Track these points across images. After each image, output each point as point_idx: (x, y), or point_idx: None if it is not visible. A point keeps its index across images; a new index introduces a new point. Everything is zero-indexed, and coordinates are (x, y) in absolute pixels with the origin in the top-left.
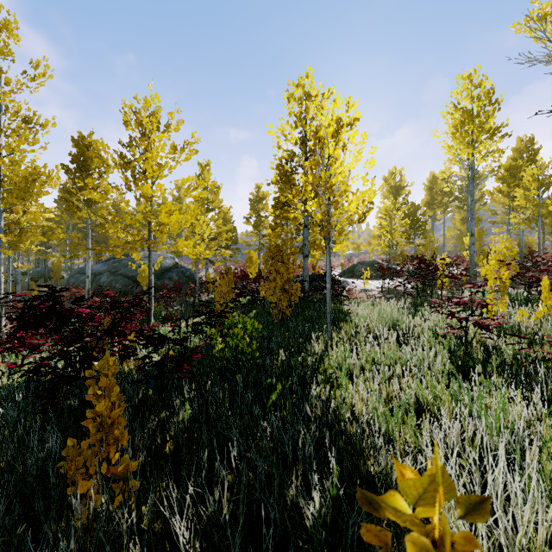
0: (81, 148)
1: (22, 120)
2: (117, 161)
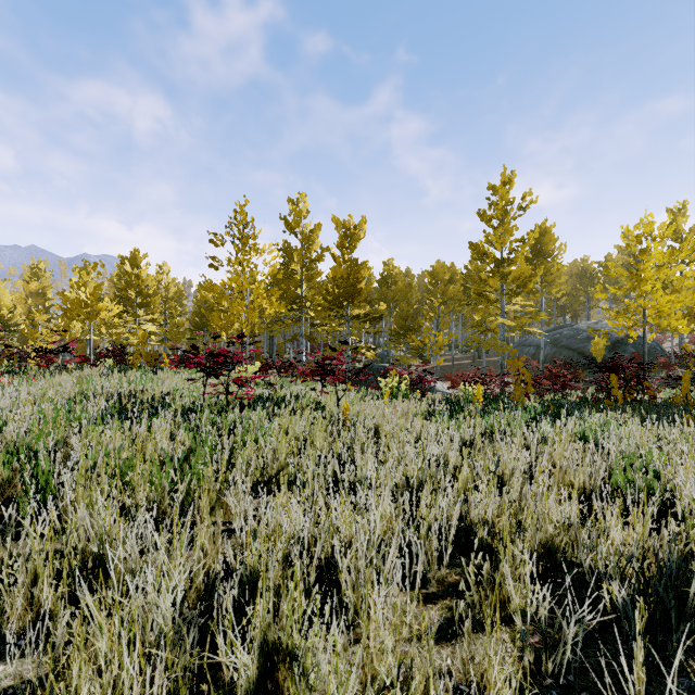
0: (539, 239)
1: (519, 241)
2: (620, 272)
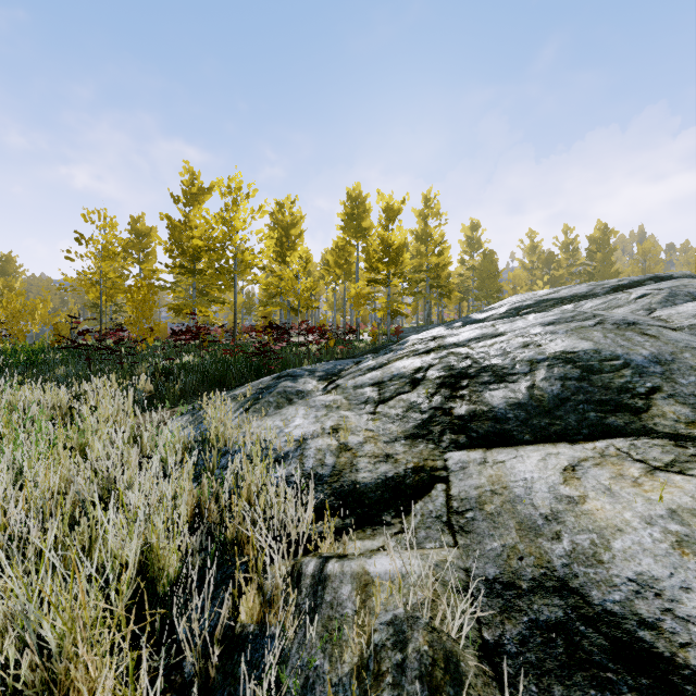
0: (3, 264)
1: None
2: None
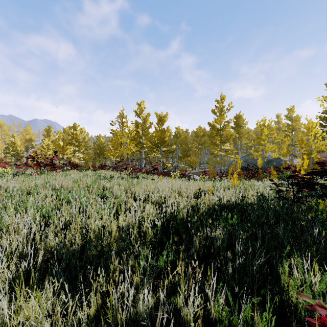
0: (237, 119)
1: (227, 122)
2: (255, 136)
